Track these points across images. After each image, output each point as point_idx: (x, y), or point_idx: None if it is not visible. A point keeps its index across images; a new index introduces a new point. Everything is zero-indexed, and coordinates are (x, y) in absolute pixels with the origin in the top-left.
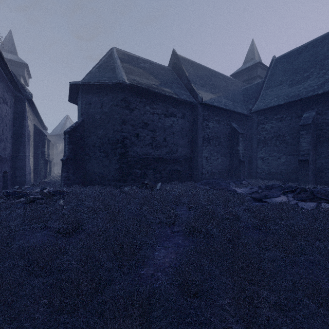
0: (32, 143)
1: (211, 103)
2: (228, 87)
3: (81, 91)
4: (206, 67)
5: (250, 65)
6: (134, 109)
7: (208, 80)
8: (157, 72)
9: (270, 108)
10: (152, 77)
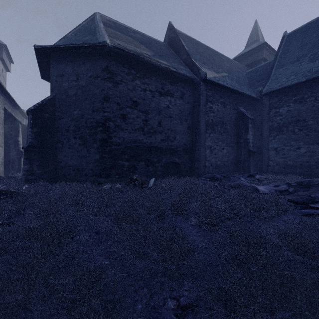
0: (0, 130)
1: (216, 81)
2: (232, 68)
3: (51, 60)
4: (206, 45)
5: (254, 47)
6: (120, 82)
7: (210, 59)
8: (150, 44)
9: (286, 88)
10: (144, 47)
